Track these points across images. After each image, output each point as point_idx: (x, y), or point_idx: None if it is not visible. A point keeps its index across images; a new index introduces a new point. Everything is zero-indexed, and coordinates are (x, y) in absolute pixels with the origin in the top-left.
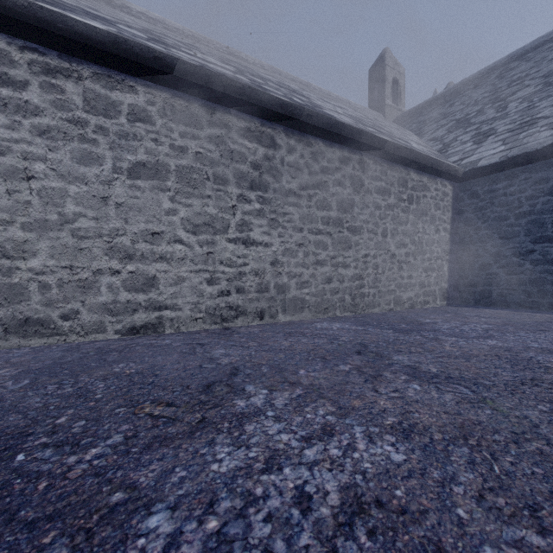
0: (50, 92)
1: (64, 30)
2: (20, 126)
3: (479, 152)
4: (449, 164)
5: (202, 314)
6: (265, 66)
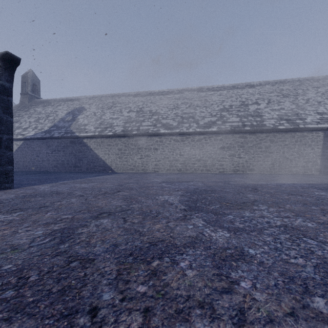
0: (210, 140)
1: (212, 133)
2: (207, 145)
3: None
4: (316, 127)
5: (231, 170)
6: (261, 83)
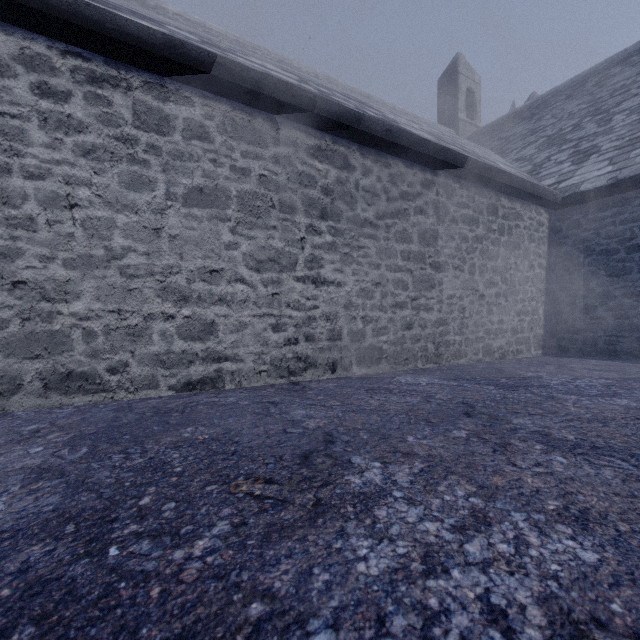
0: (95, 104)
1: (113, 31)
2: (61, 145)
3: (580, 174)
4: (546, 188)
5: (267, 366)
6: (320, 76)
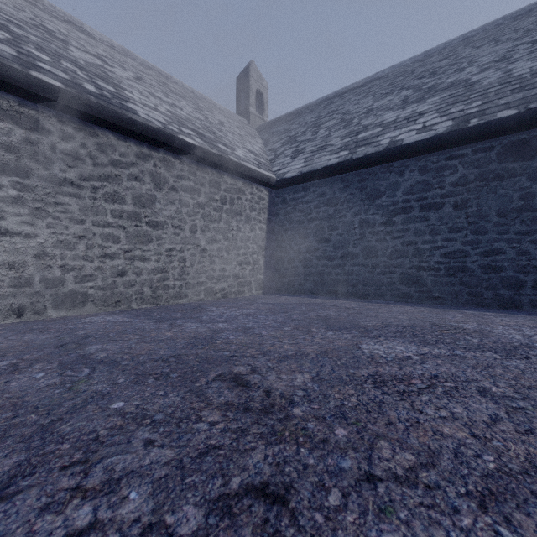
0: None
1: None
2: None
3: (290, 166)
4: (261, 173)
5: None
6: (116, 47)
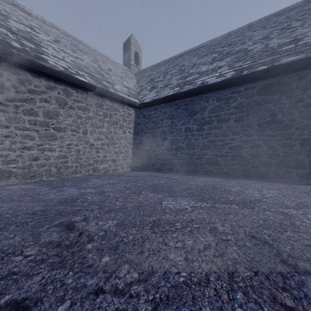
0: None
1: None
2: None
3: (148, 95)
4: (129, 99)
5: None
6: (46, 22)
